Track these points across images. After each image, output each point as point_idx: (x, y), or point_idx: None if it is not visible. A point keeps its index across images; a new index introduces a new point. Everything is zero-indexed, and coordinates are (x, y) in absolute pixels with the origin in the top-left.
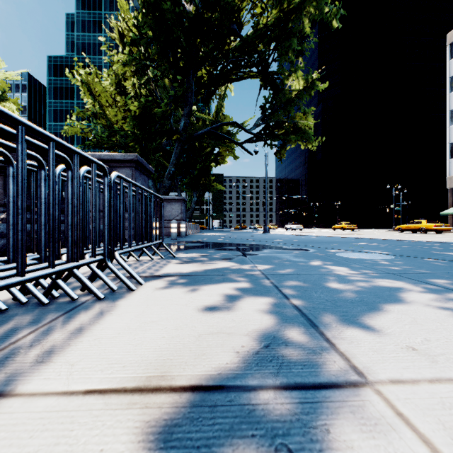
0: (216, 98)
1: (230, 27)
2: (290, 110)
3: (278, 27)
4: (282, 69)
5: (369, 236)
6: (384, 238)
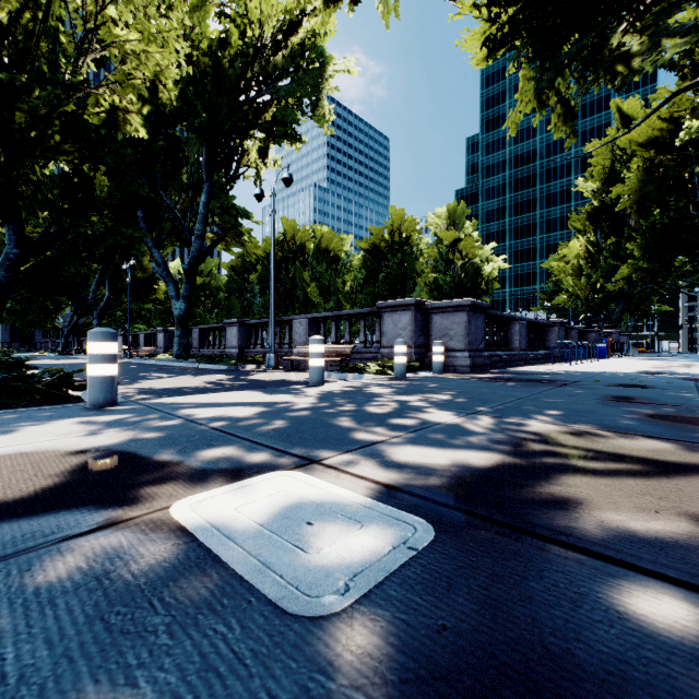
0: None
1: None
2: None
3: None
4: None
5: None
6: None
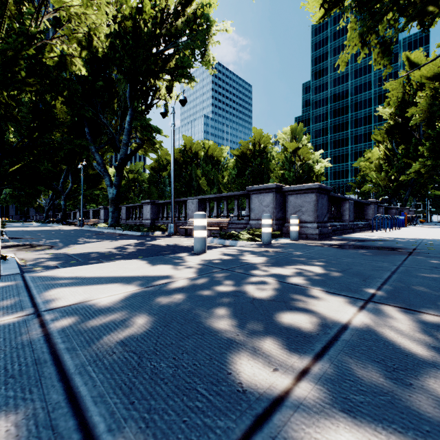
0: None
1: None
2: None
3: None
4: None
5: None
6: None
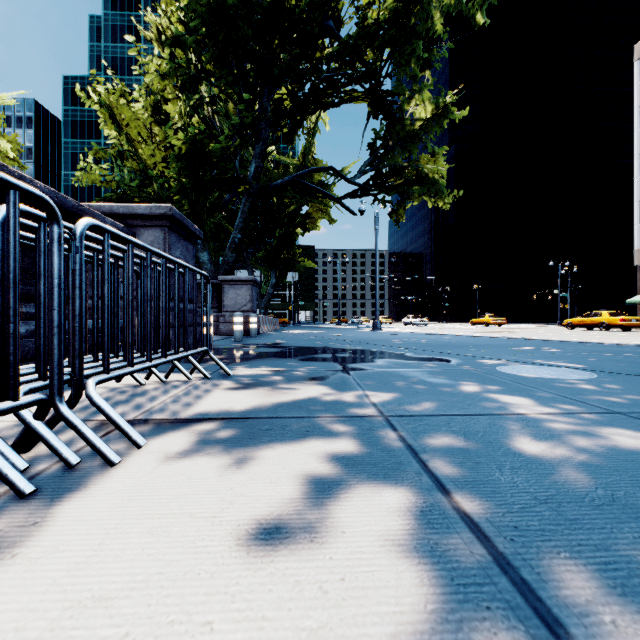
0: (303, 134)
1: (323, 24)
2: (412, 150)
3: (395, 25)
4: (400, 86)
5: (527, 334)
6: (552, 338)
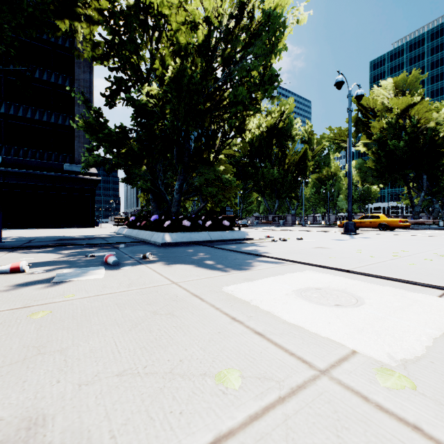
0: None
1: None
2: None
3: None
4: None
5: None
6: None
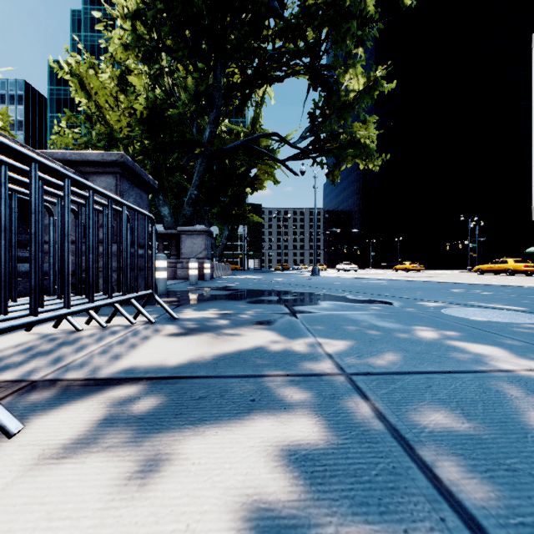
0: (252, 105)
1: (269, 5)
2: (347, 118)
3: (332, 6)
4: (337, 61)
5: (446, 278)
6: (469, 281)
